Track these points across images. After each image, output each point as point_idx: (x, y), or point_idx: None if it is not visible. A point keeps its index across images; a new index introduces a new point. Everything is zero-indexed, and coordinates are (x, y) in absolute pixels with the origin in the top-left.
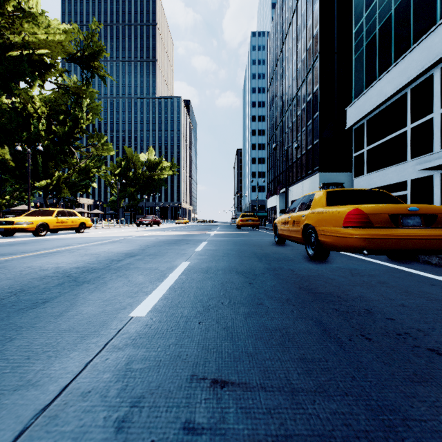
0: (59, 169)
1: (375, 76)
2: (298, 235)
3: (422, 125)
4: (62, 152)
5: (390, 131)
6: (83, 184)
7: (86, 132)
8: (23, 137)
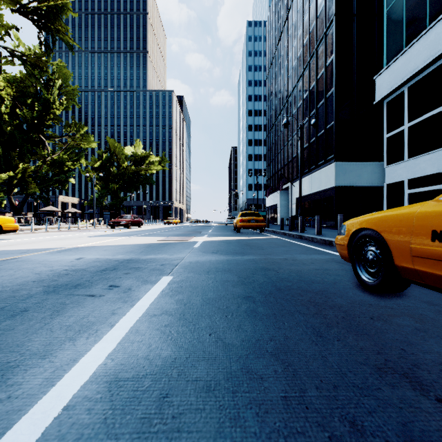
0: (26, 161)
1: (423, 24)
2: None
3: None
4: (30, 141)
5: None
6: (59, 179)
7: (60, 119)
8: None
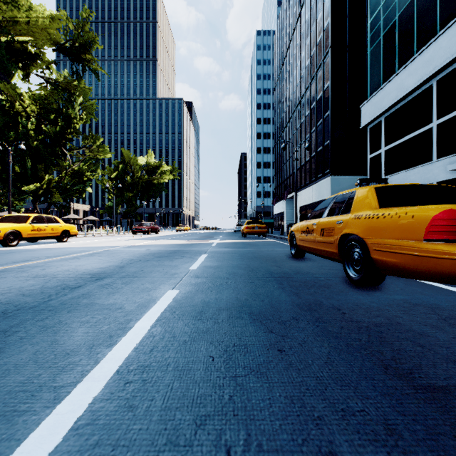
0: (50, 172)
1: (394, 68)
2: (329, 248)
3: (450, 120)
4: (53, 154)
5: (412, 129)
6: (77, 188)
7: (80, 132)
8: (10, 137)
